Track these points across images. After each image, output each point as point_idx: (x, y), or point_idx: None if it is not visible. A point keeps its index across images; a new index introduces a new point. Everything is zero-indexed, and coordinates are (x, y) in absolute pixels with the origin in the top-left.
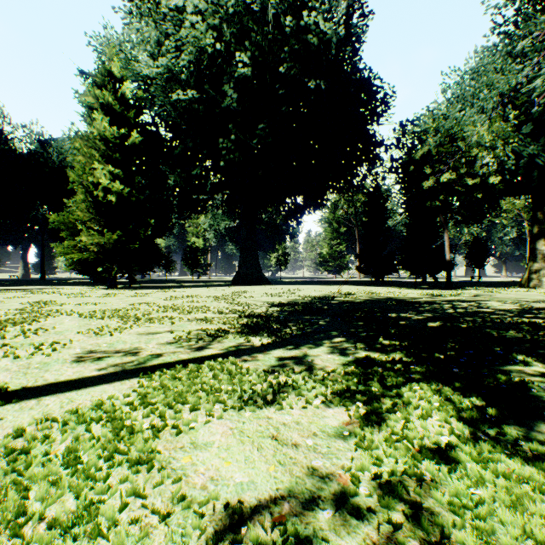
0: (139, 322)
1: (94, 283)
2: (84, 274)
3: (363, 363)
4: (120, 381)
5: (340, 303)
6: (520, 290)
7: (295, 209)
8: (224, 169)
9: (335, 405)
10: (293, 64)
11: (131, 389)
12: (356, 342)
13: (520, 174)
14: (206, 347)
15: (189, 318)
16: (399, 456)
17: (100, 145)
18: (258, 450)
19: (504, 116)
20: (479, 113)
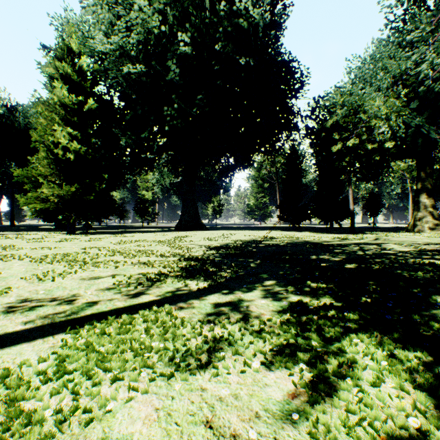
0: (85, 266)
1: (56, 229)
2: (48, 221)
3: (297, 309)
4: (43, 339)
5: (266, 246)
6: (409, 234)
7: (228, 168)
8: (168, 133)
9: (276, 367)
10: (226, 43)
11: (52, 349)
12: (286, 285)
13: (408, 141)
14: (144, 292)
15: (133, 261)
16: None
17: (59, 109)
18: None
19: (396, 94)
20: (377, 91)
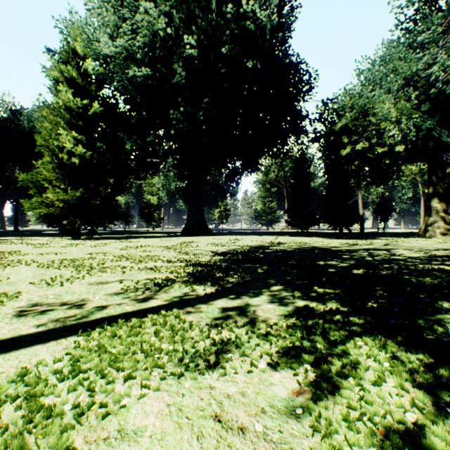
0: (92, 271)
1: (61, 234)
2: (53, 226)
3: (303, 313)
4: (56, 341)
5: (274, 252)
6: (419, 240)
7: (235, 172)
8: (174, 136)
9: (281, 368)
10: (233, 46)
11: (65, 351)
12: (293, 291)
13: (419, 144)
14: (152, 297)
15: (140, 267)
16: (365, 445)
17: (64, 113)
18: (198, 439)
19: (406, 96)
20: (387, 94)
